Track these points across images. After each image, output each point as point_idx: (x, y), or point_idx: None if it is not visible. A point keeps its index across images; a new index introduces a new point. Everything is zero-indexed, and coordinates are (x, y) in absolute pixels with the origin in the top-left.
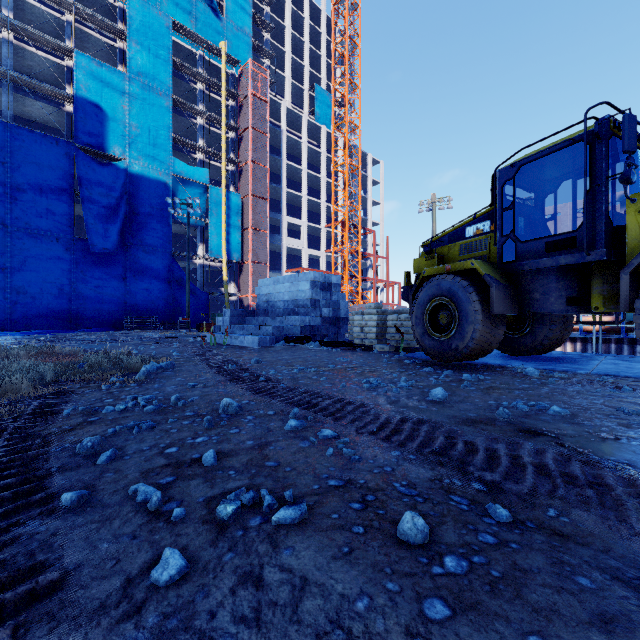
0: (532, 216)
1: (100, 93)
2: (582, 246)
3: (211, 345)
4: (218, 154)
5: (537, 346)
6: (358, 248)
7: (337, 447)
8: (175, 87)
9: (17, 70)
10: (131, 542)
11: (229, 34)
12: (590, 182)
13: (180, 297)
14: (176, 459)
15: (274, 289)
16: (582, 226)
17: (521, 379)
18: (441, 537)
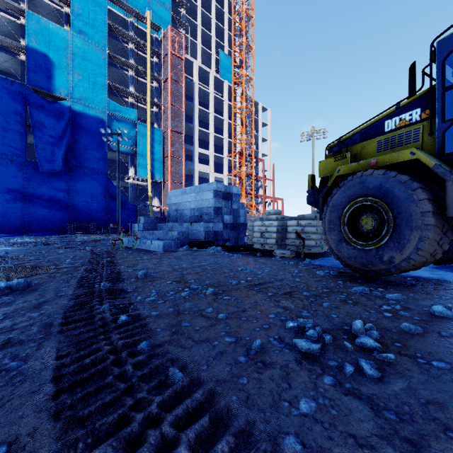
0: None
1: (48, 46)
2: None
3: (120, 249)
4: (144, 98)
5: None
6: (252, 171)
7: None
8: (111, 46)
9: None
10: None
11: (154, 8)
12: None
13: (114, 208)
14: None
15: (182, 199)
16: None
17: None
18: None
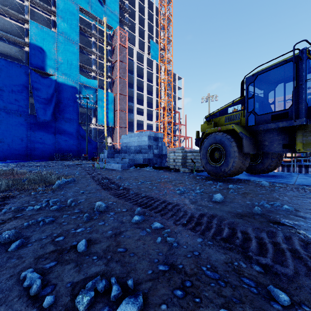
0: (263, 102)
1: (42, 42)
2: (291, 117)
3: (97, 168)
4: (102, 73)
5: (264, 169)
6: (171, 120)
7: (163, 235)
8: (81, 40)
9: (0, 30)
10: None
11: (108, 14)
12: (296, 83)
13: (83, 144)
14: (61, 246)
15: (129, 140)
16: (291, 106)
17: (260, 187)
18: None
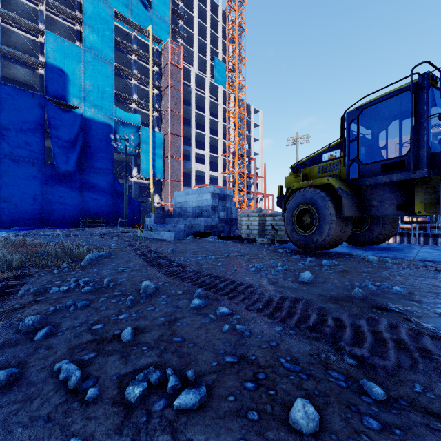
0: (371, 146)
1: (63, 61)
2: (409, 167)
3: (140, 238)
4: (147, 105)
5: (373, 239)
6: (244, 170)
7: (231, 323)
8: (116, 57)
9: (4, 44)
10: (44, 426)
11: (154, 21)
12: (415, 120)
13: (120, 204)
14: (100, 335)
15: (185, 199)
16: (409, 152)
17: (365, 264)
18: (330, 423)
